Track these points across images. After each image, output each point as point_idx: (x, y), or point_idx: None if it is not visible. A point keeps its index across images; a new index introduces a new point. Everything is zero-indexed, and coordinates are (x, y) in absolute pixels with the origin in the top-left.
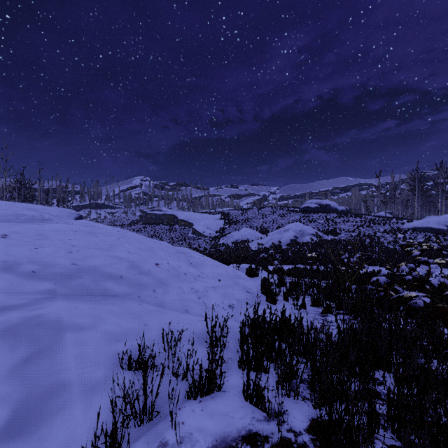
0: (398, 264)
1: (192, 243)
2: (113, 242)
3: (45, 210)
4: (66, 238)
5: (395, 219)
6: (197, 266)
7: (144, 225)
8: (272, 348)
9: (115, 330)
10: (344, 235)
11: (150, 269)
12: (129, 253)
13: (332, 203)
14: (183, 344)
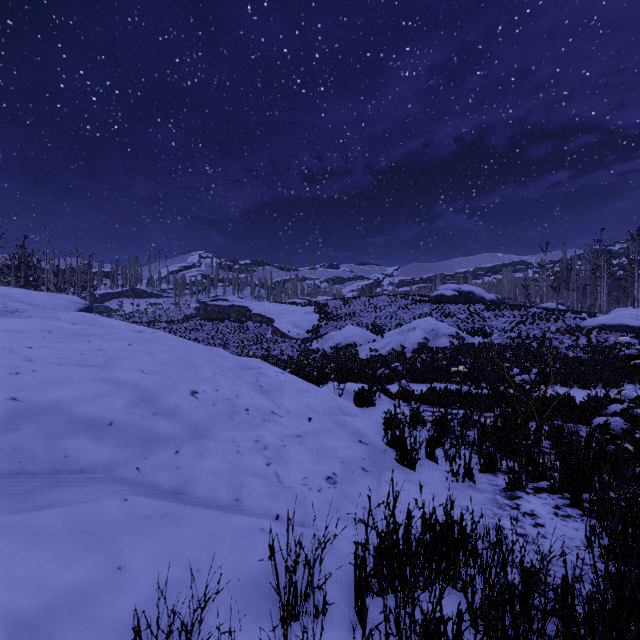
0: (591, 382)
1: (272, 348)
2: (117, 352)
3: (27, 296)
4: (23, 344)
5: (571, 313)
6: (272, 392)
7: (202, 322)
8: (440, 636)
9: (15, 604)
10: (497, 336)
11: (177, 404)
12: (141, 372)
13: (477, 289)
14: (208, 625)
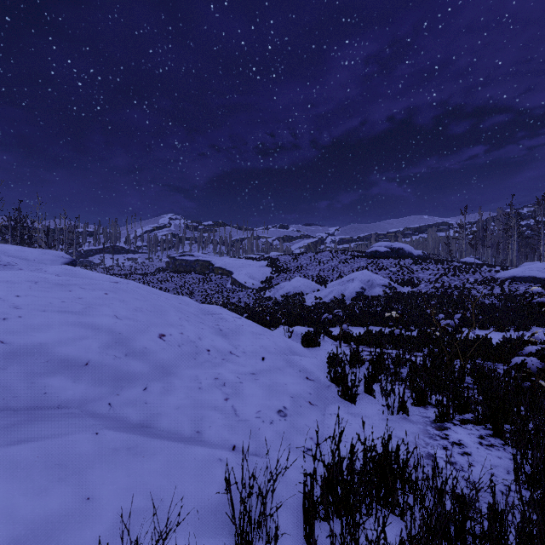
0: (505, 325)
1: (231, 296)
2: (95, 300)
3: (19, 252)
4: (12, 293)
5: (486, 266)
6: (230, 335)
7: (171, 274)
8: None
9: None
10: (424, 286)
11: (146, 346)
12: (115, 317)
13: (406, 246)
14: None
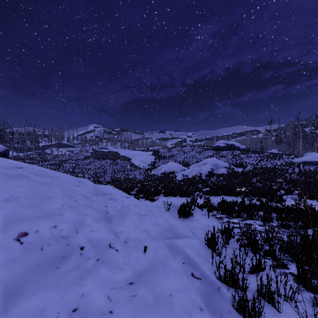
0: (315, 195)
1: (130, 173)
2: None
3: None
4: None
5: (285, 155)
6: (115, 218)
7: (94, 160)
8: None
9: None
10: (250, 168)
11: None
12: None
13: (236, 143)
14: None
